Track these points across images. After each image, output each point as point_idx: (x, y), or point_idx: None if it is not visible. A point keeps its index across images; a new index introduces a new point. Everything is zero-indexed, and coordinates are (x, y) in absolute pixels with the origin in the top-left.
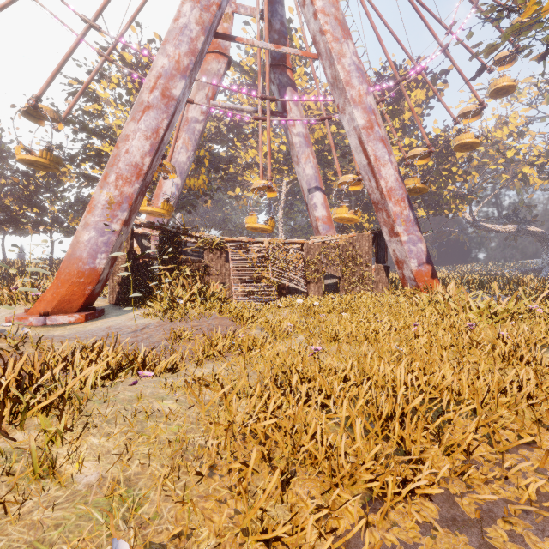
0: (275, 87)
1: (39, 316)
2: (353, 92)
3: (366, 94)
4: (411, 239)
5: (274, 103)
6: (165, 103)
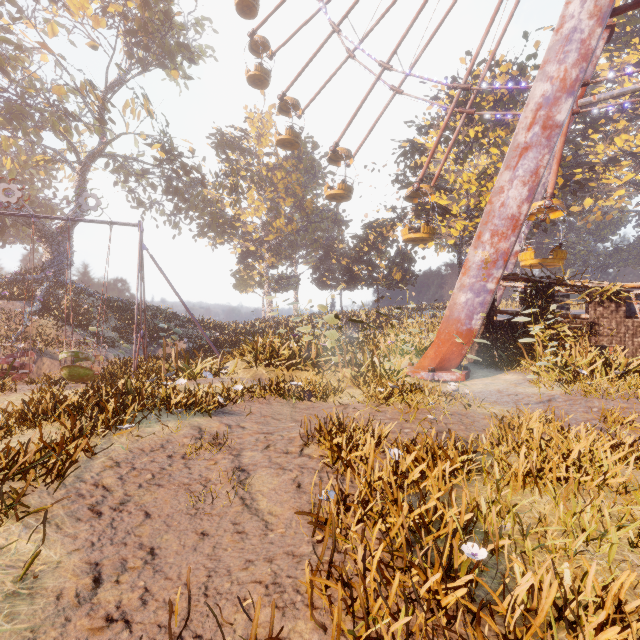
0: None
1: (428, 372)
2: None
3: None
4: None
5: None
6: (545, 136)
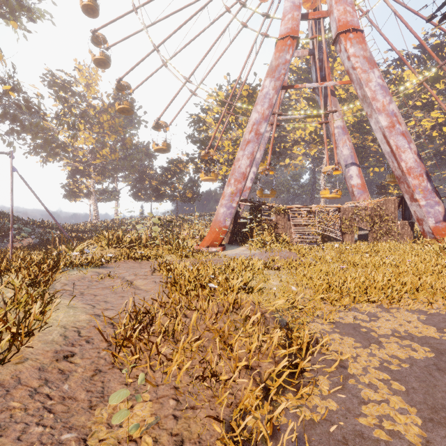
0: (319, 97)
1: (206, 248)
2: (378, 104)
3: (389, 104)
4: (428, 203)
5: None
6: (256, 138)
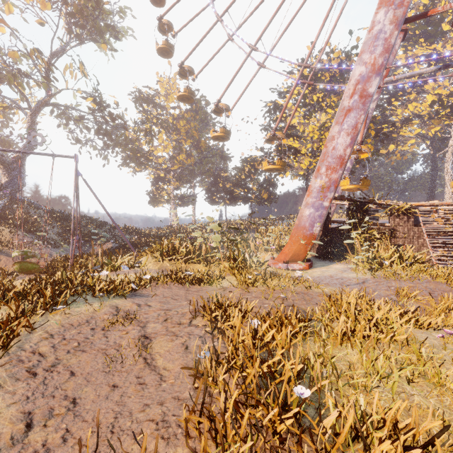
0: None
1: (284, 263)
2: None
3: None
4: None
5: (441, 43)
6: (362, 102)
